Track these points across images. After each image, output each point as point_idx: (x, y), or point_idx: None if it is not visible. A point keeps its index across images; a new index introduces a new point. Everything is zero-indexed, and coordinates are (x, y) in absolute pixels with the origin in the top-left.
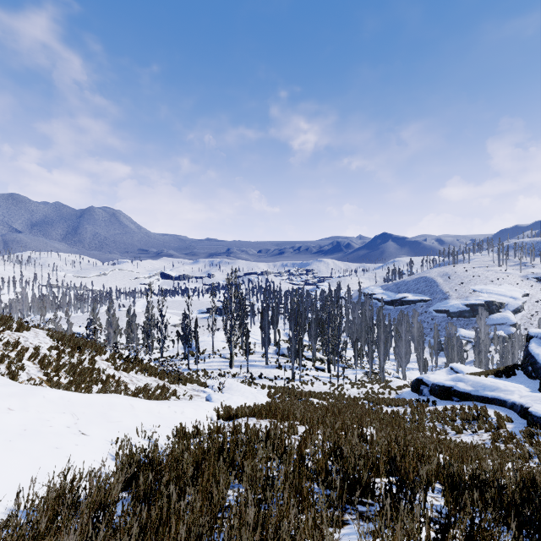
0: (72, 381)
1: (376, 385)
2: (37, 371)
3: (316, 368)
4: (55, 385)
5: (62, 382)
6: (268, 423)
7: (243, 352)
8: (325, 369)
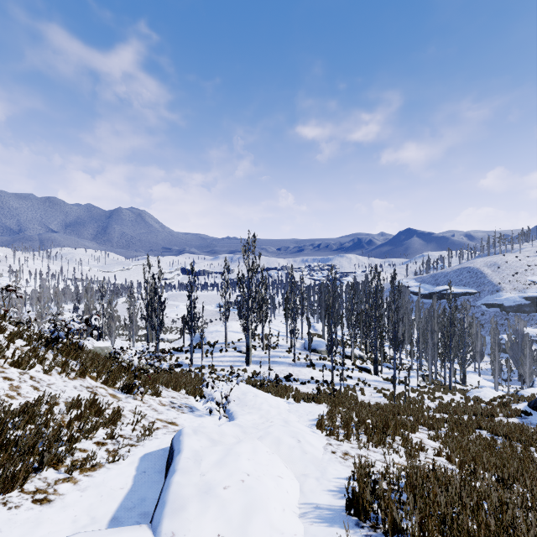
0: None
1: (451, 395)
2: None
3: (359, 368)
4: None
5: None
6: None
7: (264, 344)
8: (370, 370)
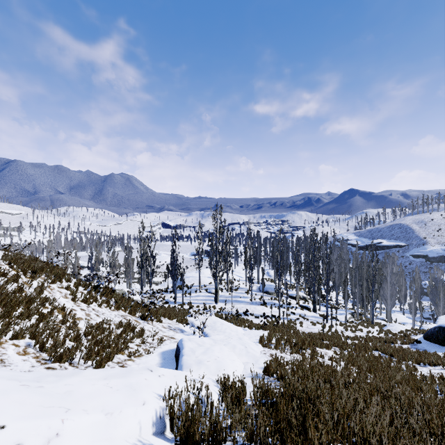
0: None
1: (370, 329)
2: None
3: (301, 306)
4: None
5: None
6: None
7: (228, 287)
8: (310, 308)
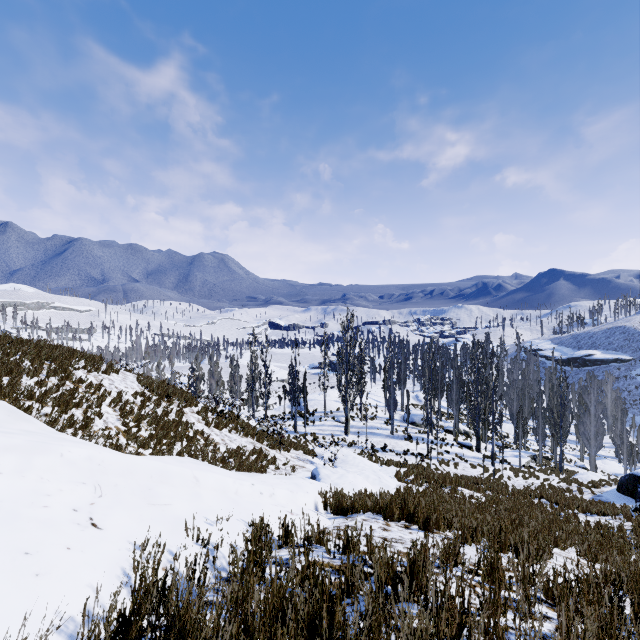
0: (152, 435)
1: (553, 476)
2: (116, 420)
3: (459, 443)
4: (132, 438)
5: (141, 435)
6: (404, 530)
7: (362, 415)
8: (472, 447)
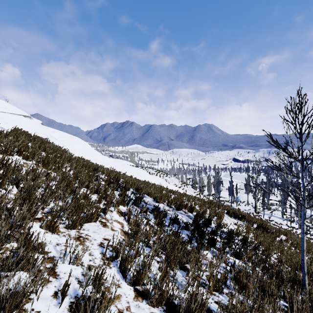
0: None
1: None
2: None
3: None
4: None
5: None
6: None
7: (267, 207)
8: None
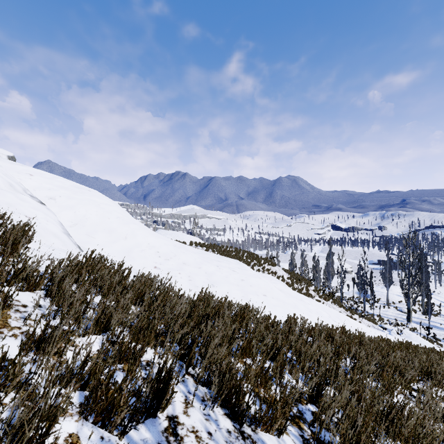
0: None
1: None
2: None
3: None
4: None
5: None
6: None
7: (424, 310)
8: None
